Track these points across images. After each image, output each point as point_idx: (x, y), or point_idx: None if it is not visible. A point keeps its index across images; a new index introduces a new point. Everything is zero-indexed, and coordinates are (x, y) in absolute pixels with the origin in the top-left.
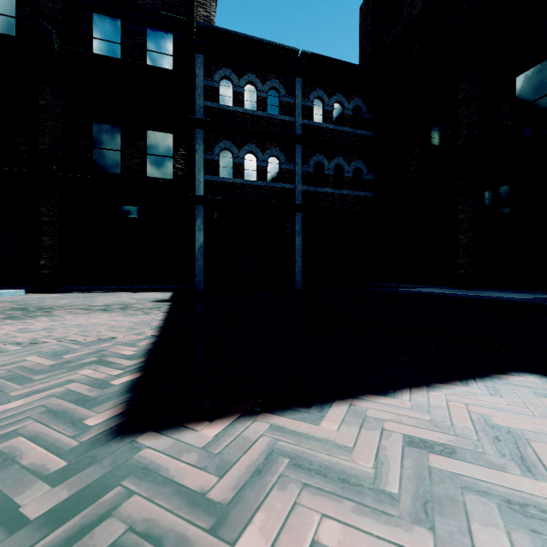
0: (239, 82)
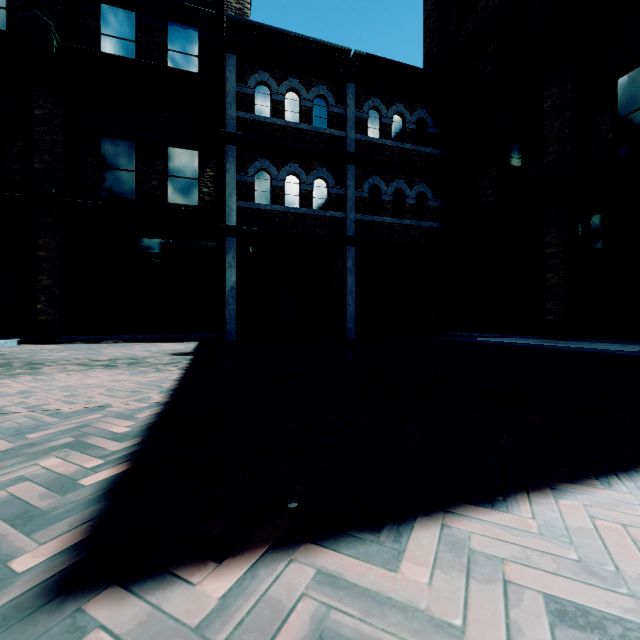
0: (279, 88)
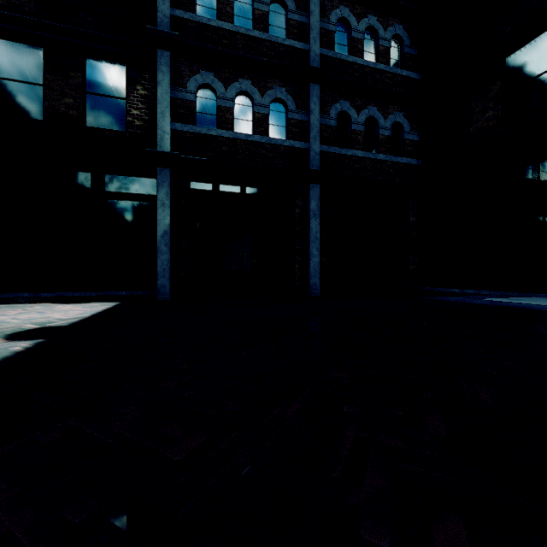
0: None
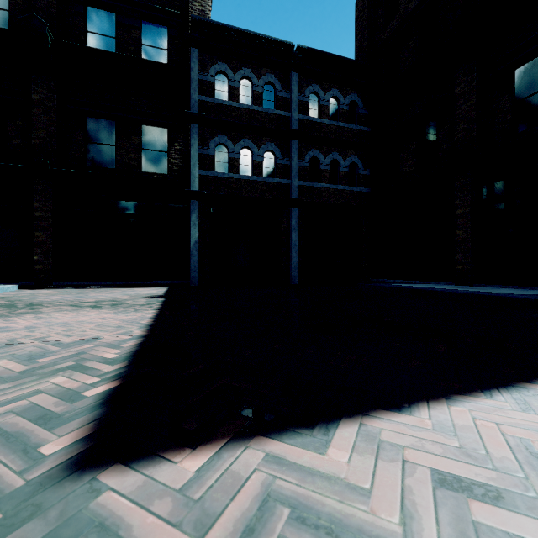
0: (235, 76)
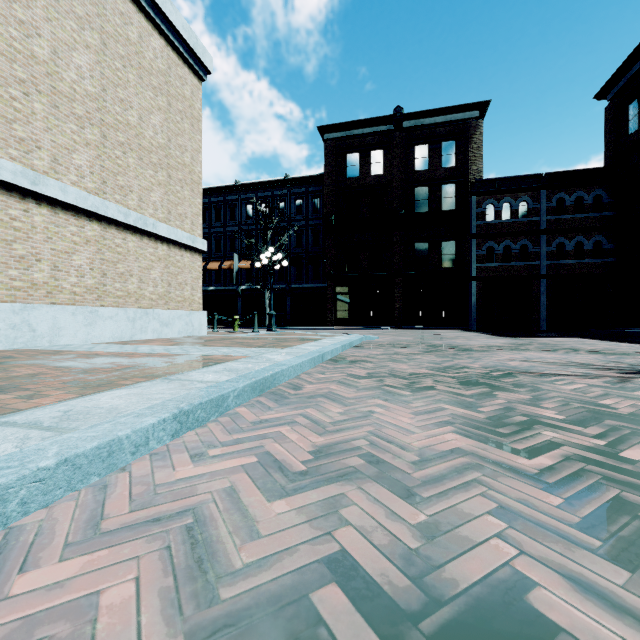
0: (498, 204)
